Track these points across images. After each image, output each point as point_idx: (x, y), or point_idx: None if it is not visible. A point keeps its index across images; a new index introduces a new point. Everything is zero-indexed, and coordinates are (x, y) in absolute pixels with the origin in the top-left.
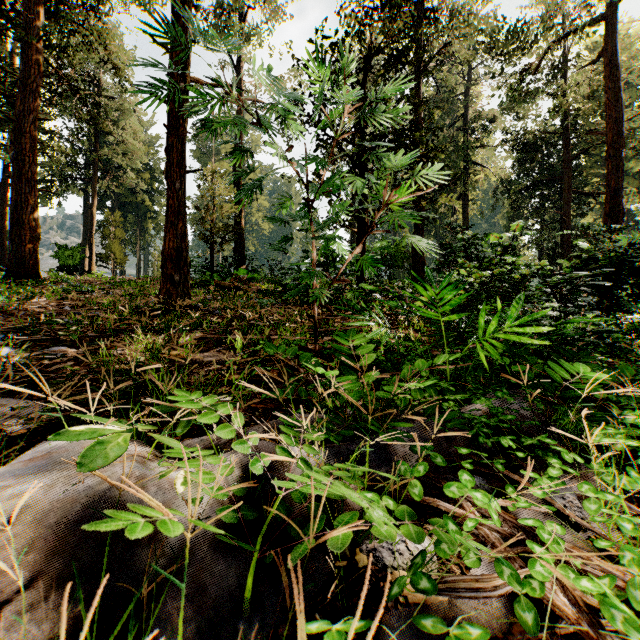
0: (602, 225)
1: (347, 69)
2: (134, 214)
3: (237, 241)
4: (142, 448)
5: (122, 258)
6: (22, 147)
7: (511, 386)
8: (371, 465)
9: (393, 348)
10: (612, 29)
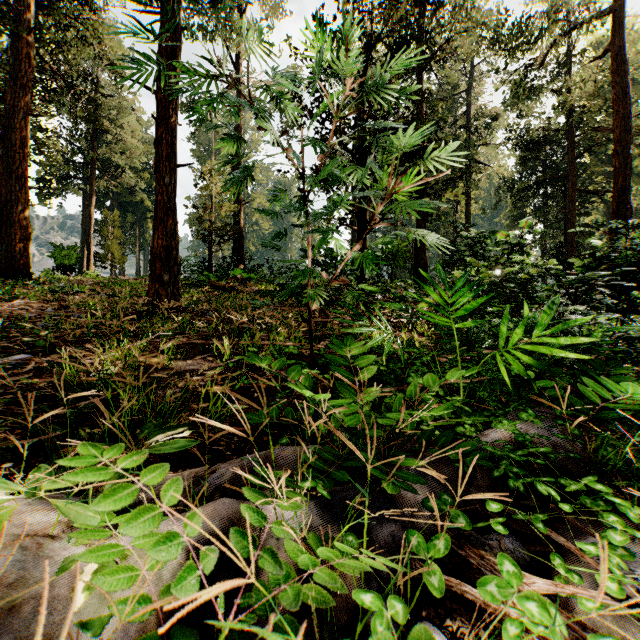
0: (618, 221)
1: (343, 34)
2: (133, 214)
3: (236, 241)
4: (54, 513)
5: (120, 258)
6: (12, 143)
7: (532, 402)
8: (371, 523)
9: (396, 355)
10: (619, 22)
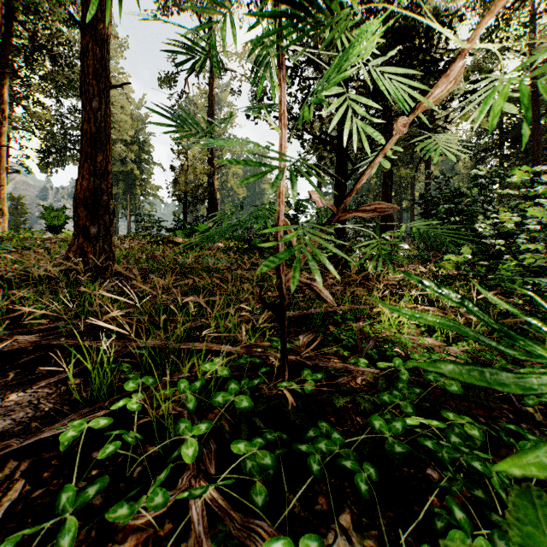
0: None
1: None
2: (125, 182)
3: (210, 202)
4: None
5: None
6: None
7: None
8: None
9: None
10: None
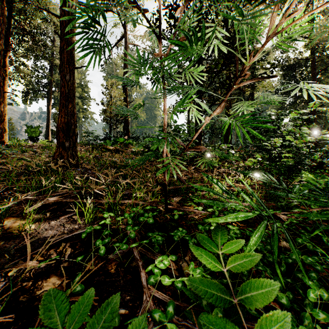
0: None
1: None
2: None
3: (125, 123)
4: None
5: None
6: None
7: None
8: None
9: None
10: None
